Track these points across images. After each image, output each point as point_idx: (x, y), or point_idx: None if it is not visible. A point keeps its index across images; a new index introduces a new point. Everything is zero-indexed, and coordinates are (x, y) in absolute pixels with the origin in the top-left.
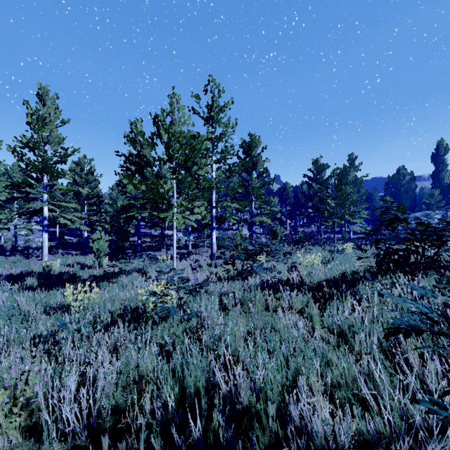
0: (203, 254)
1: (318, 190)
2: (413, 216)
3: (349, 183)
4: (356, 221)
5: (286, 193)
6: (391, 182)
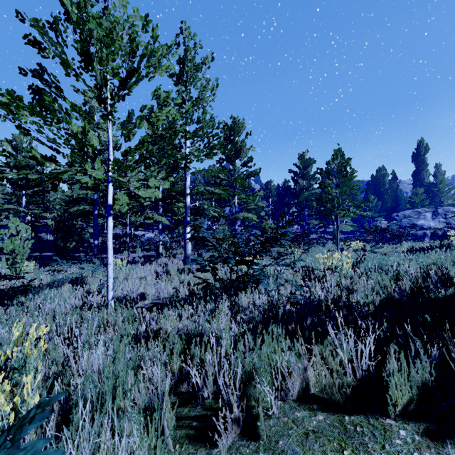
0: (176, 256)
1: (304, 187)
2: (403, 214)
3: None
4: (345, 220)
5: (269, 191)
6: (374, 181)
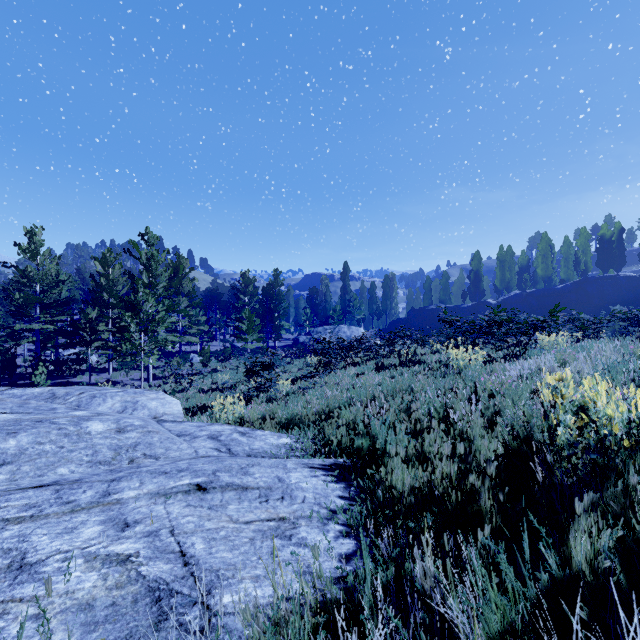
0: (130, 376)
1: (246, 304)
2: (317, 330)
3: (274, 297)
4: (277, 334)
5: (215, 299)
6: (311, 294)
